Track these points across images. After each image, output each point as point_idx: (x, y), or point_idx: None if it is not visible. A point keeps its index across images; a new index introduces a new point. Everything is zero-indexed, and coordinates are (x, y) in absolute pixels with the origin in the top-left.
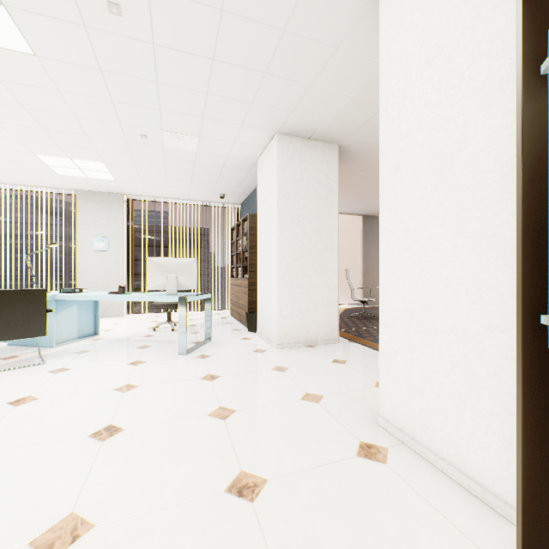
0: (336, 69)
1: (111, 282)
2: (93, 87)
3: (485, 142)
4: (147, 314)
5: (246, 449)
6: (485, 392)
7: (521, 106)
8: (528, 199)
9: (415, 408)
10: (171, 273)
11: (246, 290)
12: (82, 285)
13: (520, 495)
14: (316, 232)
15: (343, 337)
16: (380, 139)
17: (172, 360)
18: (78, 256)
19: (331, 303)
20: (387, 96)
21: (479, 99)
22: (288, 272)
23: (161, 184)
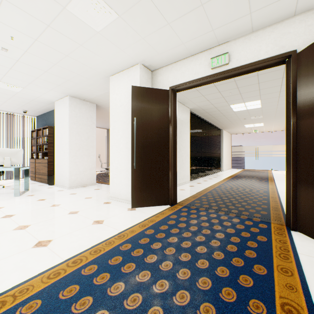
0: (96, 86)
1: None
2: None
3: (130, 129)
4: None
5: (70, 209)
6: (130, 181)
7: (131, 128)
8: (132, 144)
9: (118, 190)
10: (7, 156)
11: (47, 165)
12: None
13: (131, 194)
14: (86, 139)
15: (98, 183)
16: (110, 119)
17: (13, 198)
18: None
19: (93, 168)
20: (112, 108)
21: (129, 120)
22: (74, 156)
23: None
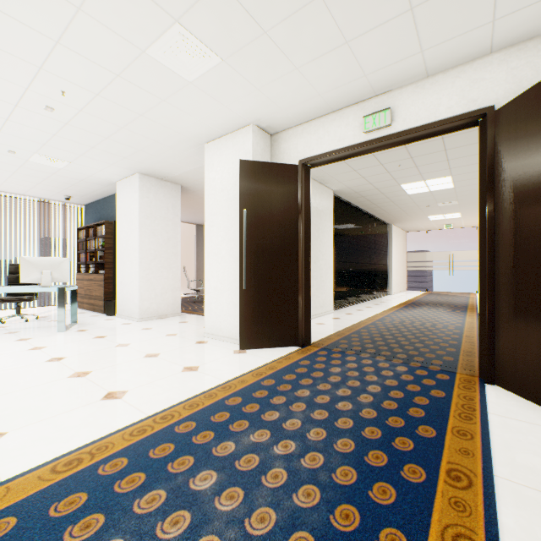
0: (183, 158)
1: None
2: None
3: (237, 228)
4: None
5: (146, 350)
6: (237, 308)
7: (240, 226)
8: (241, 251)
9: (218, 323)
10: (46, 269)
11: (103, 283)
12: None
13: (239, 329)
14: (166, 242)
15: (184, 312)
16: (205, 210)
17: (57, 335)
18: None
19: (177, 289)
20: (208, 193)
21: (236, 213)
22: (147, 269)
23: None
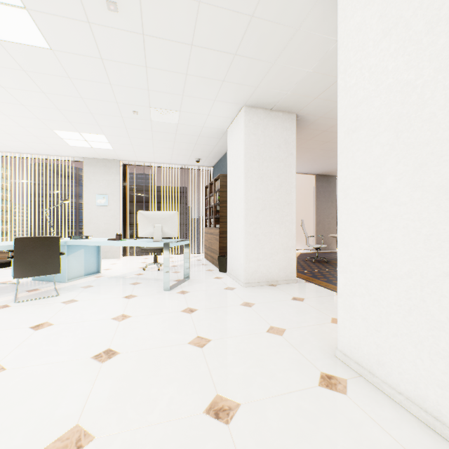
0: (296, 47)
1: (110, 231)
2: (96, 73)
3: (444, 102)
4: (138, 256)
5: (221, 375)
6: (445, 335)
7: None
8: None
9: (372, 345)
10: (157, 223)
11: (218, 237)
12: (88, 233)
13: None
14: (277, 188)
15: (300, 278)
16: (338, 105)
17: (158, 295)
18: (85, 210)
19: (290, 249)
20: (344, 67)
21: (438, 62)
22: (253, 222)
23: (149, 152)
